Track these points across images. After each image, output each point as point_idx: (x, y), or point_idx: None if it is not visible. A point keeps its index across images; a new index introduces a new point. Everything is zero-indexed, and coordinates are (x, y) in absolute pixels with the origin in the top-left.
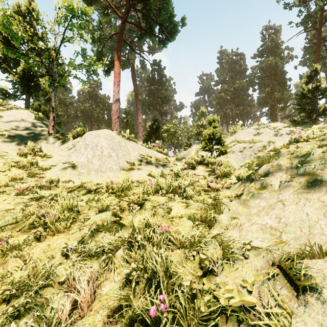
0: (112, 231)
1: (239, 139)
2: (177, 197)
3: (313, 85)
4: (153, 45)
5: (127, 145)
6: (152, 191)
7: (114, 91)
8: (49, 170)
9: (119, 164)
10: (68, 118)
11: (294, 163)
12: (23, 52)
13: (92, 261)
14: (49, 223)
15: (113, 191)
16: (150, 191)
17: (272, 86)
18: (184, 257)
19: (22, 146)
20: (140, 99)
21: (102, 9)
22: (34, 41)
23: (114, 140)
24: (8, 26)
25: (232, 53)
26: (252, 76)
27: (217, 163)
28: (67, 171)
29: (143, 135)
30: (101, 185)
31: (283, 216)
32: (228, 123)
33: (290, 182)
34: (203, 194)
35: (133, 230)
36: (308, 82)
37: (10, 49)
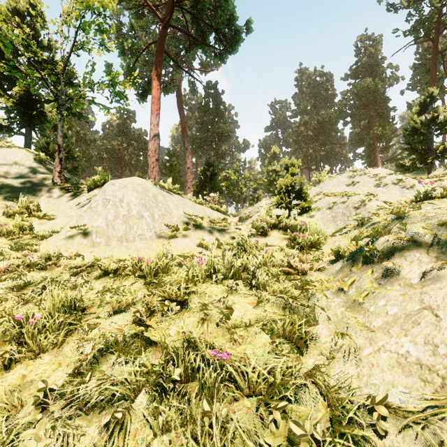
0: (130, 354)
1: (327, 190)
2: (241, 286)
3: (428, 116)
4: (207, 61)
5: (167, 200)
6: (201, 276)
7: (152, 123)
8: (48, 239)
9: (154, 229)
10: (89, 161)
11: (439, 235)
12: (13, 63)
13: (88, 418)
14: (27, 335)
15: (141, 273)
16: (198, 276)
17: (370, 118)
18: (257, 417)
19: (12, 202)
20: (189, 136)
21: (135, 8)
22: (31, 48)
23: (148, 193)
24: (0, 29)
25: (316, 73)
26: (343, 104)
27: (300, 227)
28: (74, 240)
29: (193, 184)
30: (126, 262)
31: (440, 342)
32: (309, 169)
33: (440, 271)
34: (282, 280)
35: (164, 356)
36: (422, 112)
37: (3, 63)
